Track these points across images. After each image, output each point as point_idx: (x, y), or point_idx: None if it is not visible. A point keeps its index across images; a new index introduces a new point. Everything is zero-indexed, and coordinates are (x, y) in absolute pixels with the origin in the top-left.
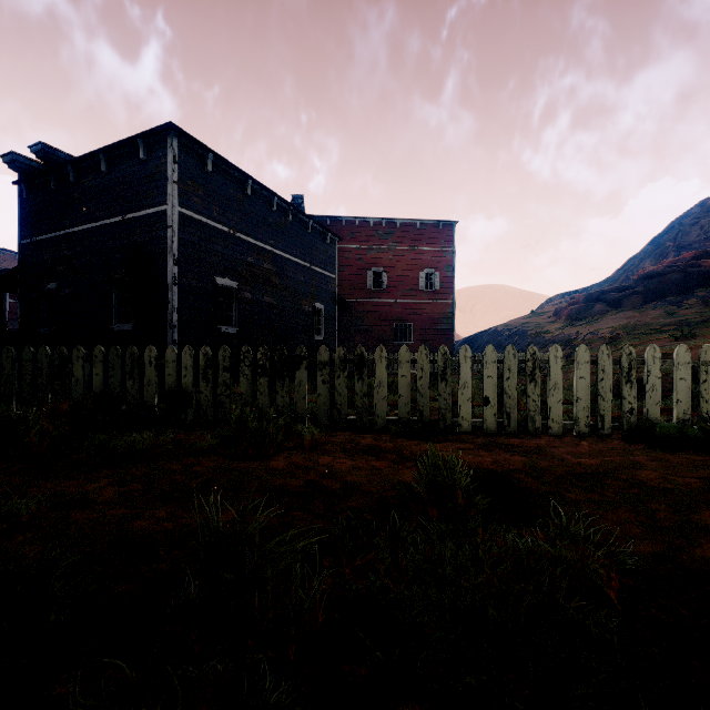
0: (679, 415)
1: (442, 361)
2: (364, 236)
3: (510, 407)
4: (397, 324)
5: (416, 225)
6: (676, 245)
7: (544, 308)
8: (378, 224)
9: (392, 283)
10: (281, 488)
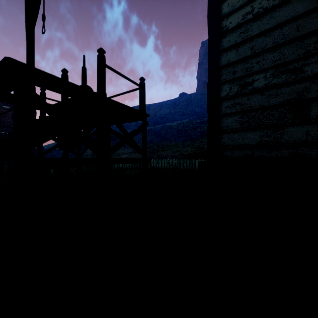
0: (120, 167)
1: None
2: None
3: None
4: None
5: None
6: None
7: None
8: None
9: None
10: None
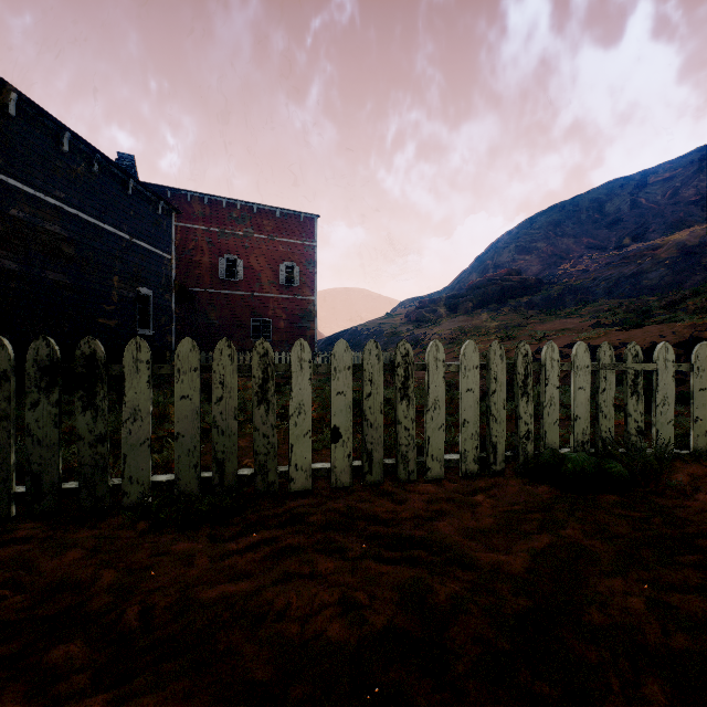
0: (578, 436)
1: (259, 367)
2: (215, 218)
3: (373, 442)
4: (255, 320)
5: (276, 214)
6: (493, 264)
7: (397, 311)
8: (233, 206)
9: (248, 274)
10: None
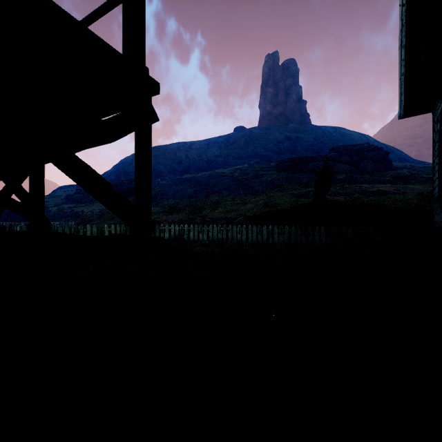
0: None
1: (73, 230)
2: None
3: None
4: None
5: None
6: (124, 171)
7: (57, 193)
8: None
9: None
10: None
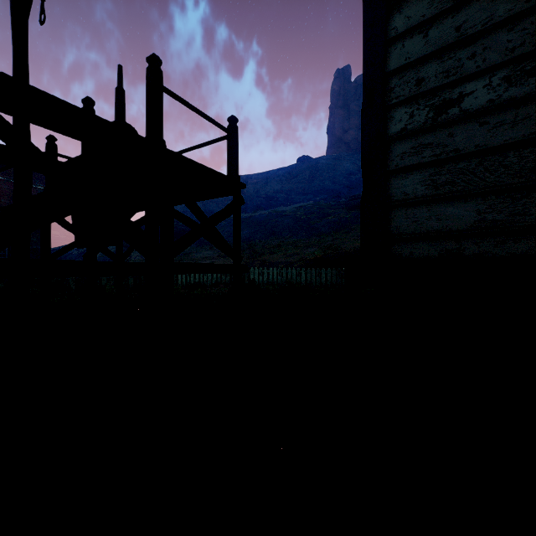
0: (197, 282)
1: None
2: None
3: None
4: None
5: None
6: None
7: None
8: None
9: None
10: None
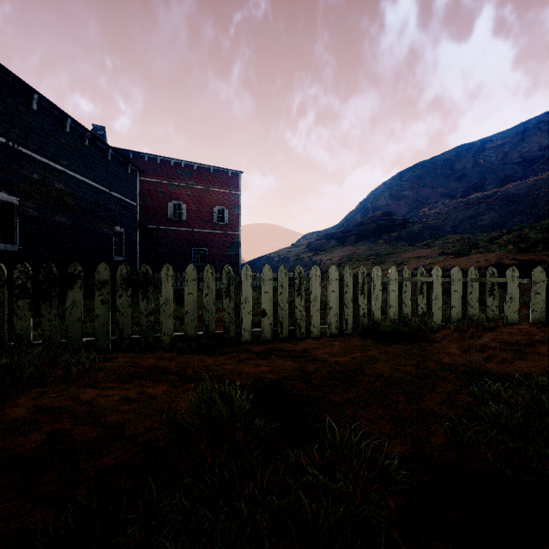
0: (391, 316)
1: (226, 279)
2: (165, 173)
3: (283, 317)
4: (195, 249)
5: (210, 170)
6: (373, 207)
7: (300, 242)
8: (178, 165)
9: (190, 215)
10: (2, 454)
